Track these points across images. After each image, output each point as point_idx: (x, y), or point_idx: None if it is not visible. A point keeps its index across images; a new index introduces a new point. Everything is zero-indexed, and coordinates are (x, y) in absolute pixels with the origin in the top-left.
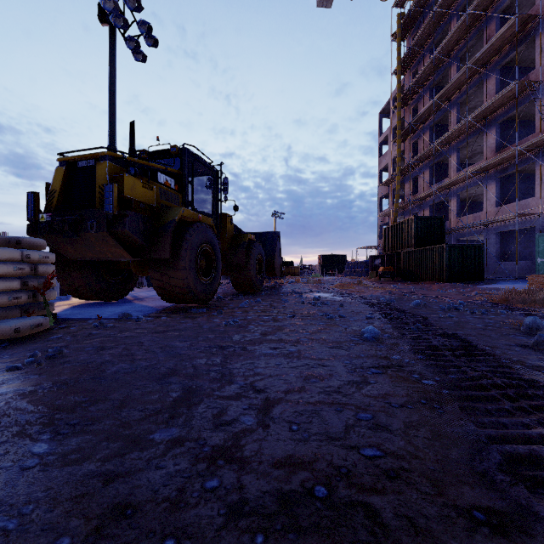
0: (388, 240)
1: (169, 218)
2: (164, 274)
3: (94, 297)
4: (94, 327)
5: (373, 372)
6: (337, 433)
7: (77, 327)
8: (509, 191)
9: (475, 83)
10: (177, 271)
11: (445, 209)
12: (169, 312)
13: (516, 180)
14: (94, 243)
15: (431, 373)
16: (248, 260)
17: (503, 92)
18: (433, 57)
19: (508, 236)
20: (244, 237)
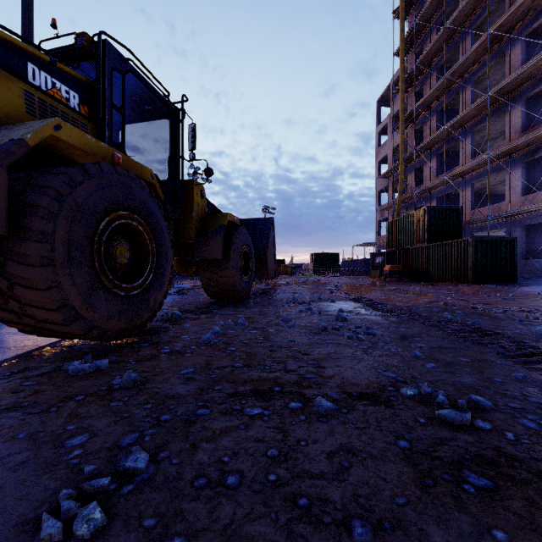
0: (392, 235)
1: (11, 137)
2: None
3: None
4: None
5: None
6: None
7: None
8: (535, 178)
9: (494, 56)
10: (25, 269)
11: (453, 202)
12: (10, 372)
13: None
14: None
15: None
16: (228, 253)
17: (538, 57)
18: (443, 29)
19: (534, 230)
20: (222, 218)
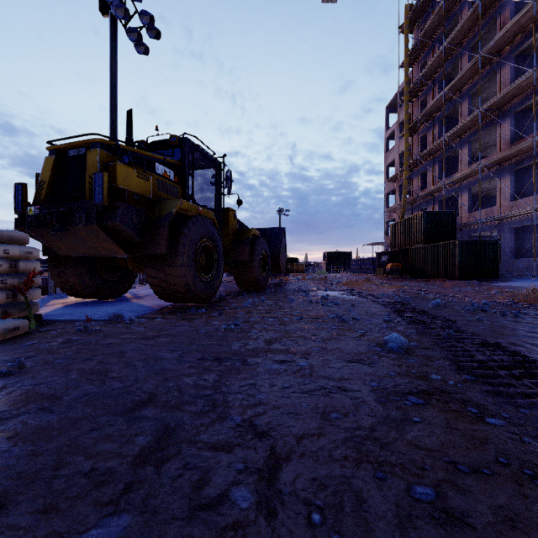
0: (395, 236)
1: (166, 211)
2: (160, 271)
3: (90, 296)
4: (77, 331)
5: (413, 402)
6: (386, 533)
7: (59, 331)
8: (525, 185)
9: (488, 73)
10: (174, 268)
11: (455, 204)
12: (166, 312)
13: (534, 172)
14: (85, 238)
15: (492, 405)
16: (252, 256)
17: (519, 80)
18: (442, 47)
19: (524, 232)
20: (248, 232)
